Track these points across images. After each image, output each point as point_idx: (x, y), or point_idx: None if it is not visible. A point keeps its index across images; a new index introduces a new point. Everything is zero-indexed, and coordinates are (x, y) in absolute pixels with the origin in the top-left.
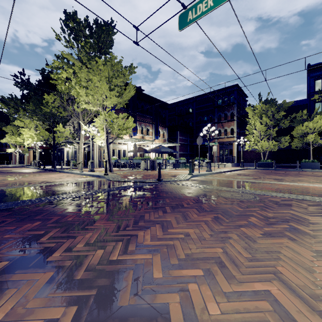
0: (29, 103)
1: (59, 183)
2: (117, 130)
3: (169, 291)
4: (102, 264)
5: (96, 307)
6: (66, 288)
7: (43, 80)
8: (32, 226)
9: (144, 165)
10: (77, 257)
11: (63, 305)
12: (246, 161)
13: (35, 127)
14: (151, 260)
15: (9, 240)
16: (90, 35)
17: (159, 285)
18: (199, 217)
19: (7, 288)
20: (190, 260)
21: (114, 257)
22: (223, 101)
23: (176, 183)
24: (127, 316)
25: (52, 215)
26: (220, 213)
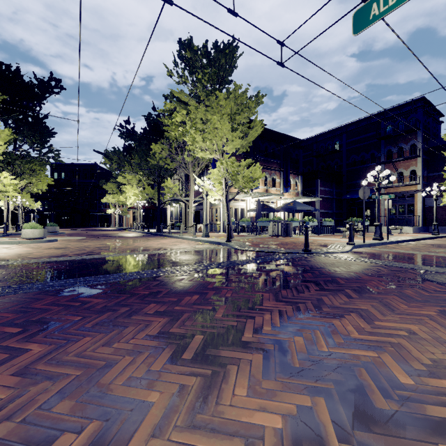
0: (131, 156)
1: (178, 250)
2: (243, 182)
3: (440, 404)
4: (313, 354)
5: (348, 404)
6: (291, 375)
7: (148, 127)
8: (193, 300)
9: (273, 230)
10: (275, 341)
11: (303, 393)
12: (441, 223)
13: (137, 183)
14: (380, 360)
15: (183, 313)
16: (209, 64)
17: (418, 393)
18: (412, 309)
19: (225, 363)
20: (444, 369)
21: (324, 348)
22: (396, 127)
23: (335, 257)
24: (398, 422)
25: (203, 289)
26: (445, 306)
